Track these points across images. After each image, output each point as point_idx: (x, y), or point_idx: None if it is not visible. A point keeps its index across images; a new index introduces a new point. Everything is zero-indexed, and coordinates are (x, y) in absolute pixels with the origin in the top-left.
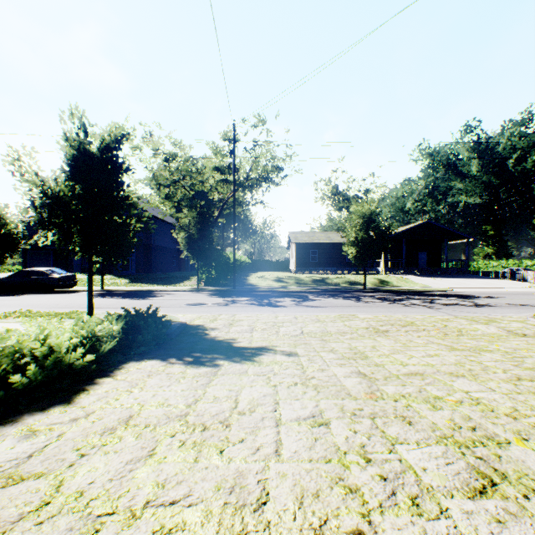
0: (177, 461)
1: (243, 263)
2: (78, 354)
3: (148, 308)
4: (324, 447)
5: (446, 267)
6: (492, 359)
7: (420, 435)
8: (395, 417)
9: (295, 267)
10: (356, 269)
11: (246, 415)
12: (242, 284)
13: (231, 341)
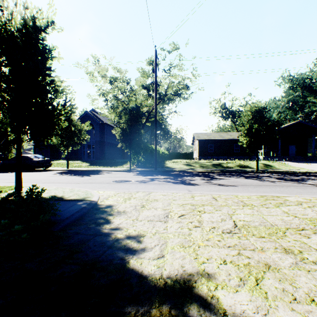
0: None
1: (163, 154)
2: None
3: (28, 188)
4: None
5: (314, 155)
6: None
7: None
8: None
9: (198, 156)
10: (241, 157)
11: None
12: (161, 167)
13: (132, 246)
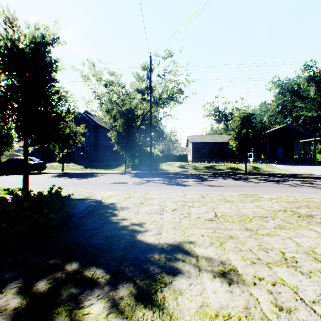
0: None
1: (157, 156)
2: None
3: (50, 188)
4: None
5: (299, 158)
6: None
7: None
8: None
9: (191, 159)
10: (233, 160)
11: None
12: (156, 169)
13: (137, 228)
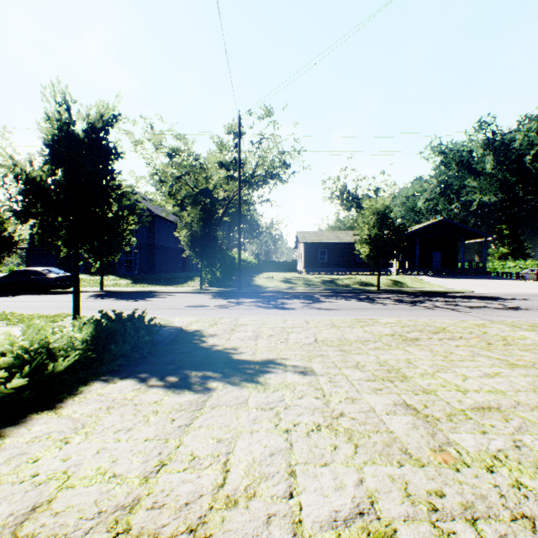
0: None
1: (249, 264)
2: (1, 379)
3: (133, 311)
4: None
5: (463, 267)
6: None
7: None
8: (514, 520)
9: (303, 268)
10: (367, 270)
11: (238, 507)
12: (247, 285)
13: (231, 351)
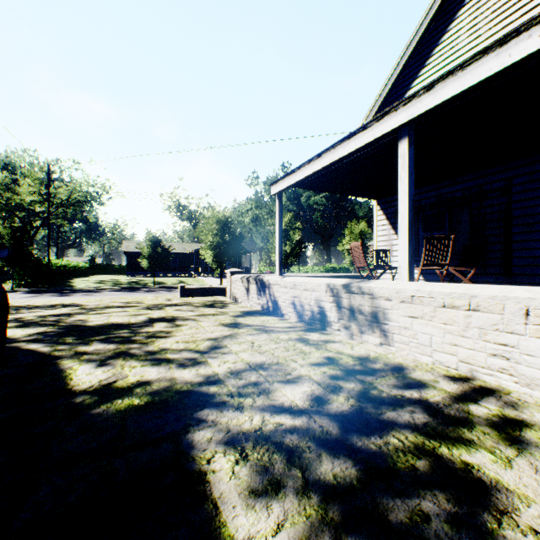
0: None
1: (77, 268)
2: None
3: None
4: None
5: None
6: None
7: None
8: None
9: (126, 272)
10: (180, 273)
11: None
12: (62, 286)
13: None
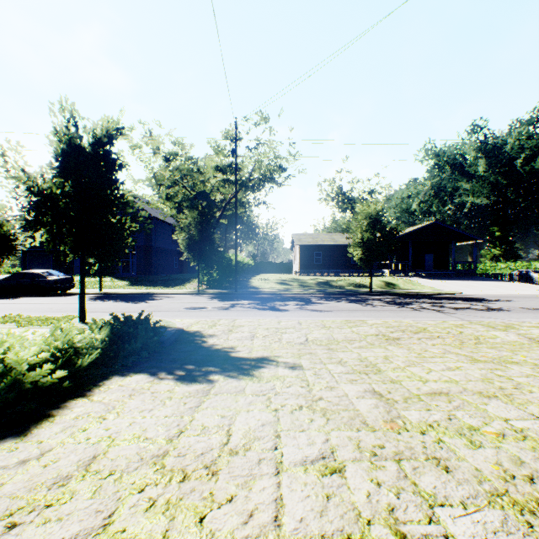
0: (139, 538)
1: (246, 265)
2: (46, 371)
3: (140, 314)
4: (340, 512)
5: (454, 269)
6: (522, 373)
7: (463, 490)
8: (427, 459)
9: (299, 269)
10: (361, 271)
11: (239, 455)
12: (244, 287)
13: (230, 350)
